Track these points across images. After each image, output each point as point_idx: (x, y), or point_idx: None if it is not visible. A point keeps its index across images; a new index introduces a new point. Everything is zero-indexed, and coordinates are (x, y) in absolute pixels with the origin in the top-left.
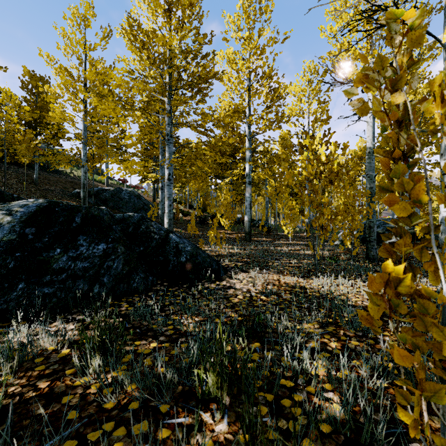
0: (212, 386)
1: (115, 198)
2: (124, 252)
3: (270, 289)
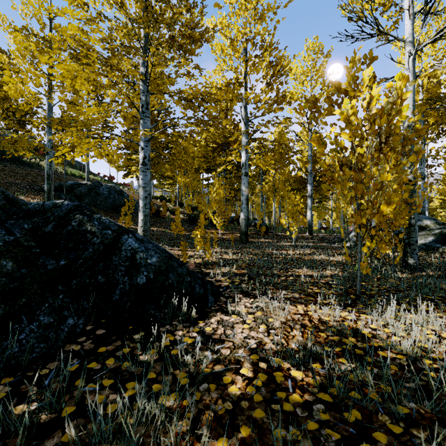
0: None
1: (92, 193)
2: (9, 273)
3: (308, 349)
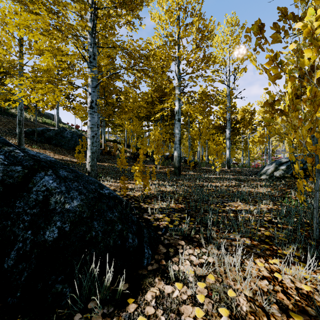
0: None
1: (58, 136)
2: None
3: None
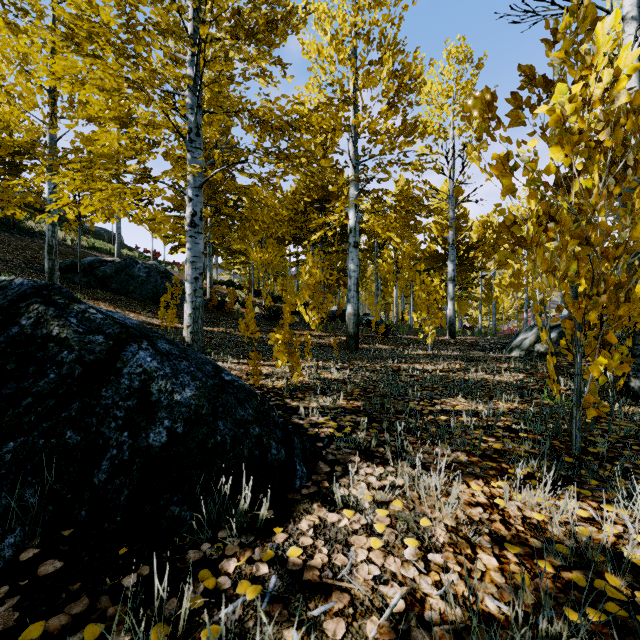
0: None
1: (122, 275)
2: None
3: (542, 638)
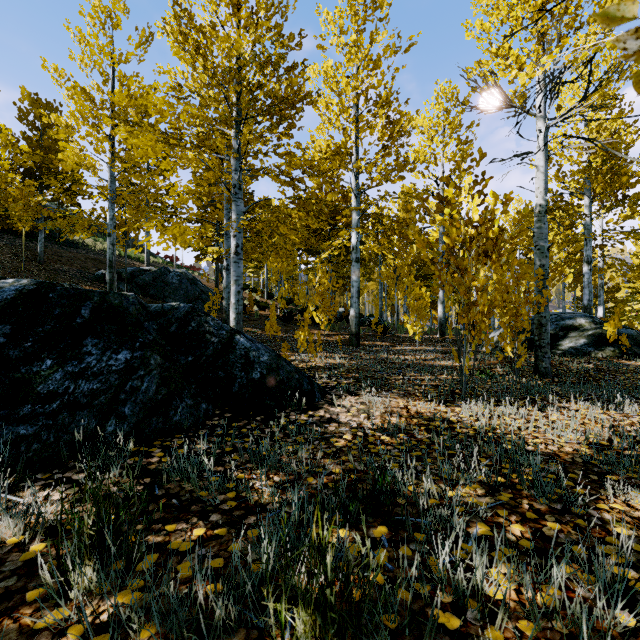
0: (303, 635)
1: (158, 283)
2: (160, 365)
3: (396, 424)
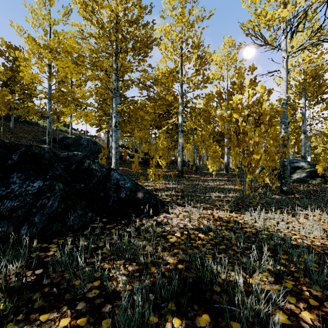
0: None
1: (76, 143)
2: (62, 189)
3: (207, 226)
